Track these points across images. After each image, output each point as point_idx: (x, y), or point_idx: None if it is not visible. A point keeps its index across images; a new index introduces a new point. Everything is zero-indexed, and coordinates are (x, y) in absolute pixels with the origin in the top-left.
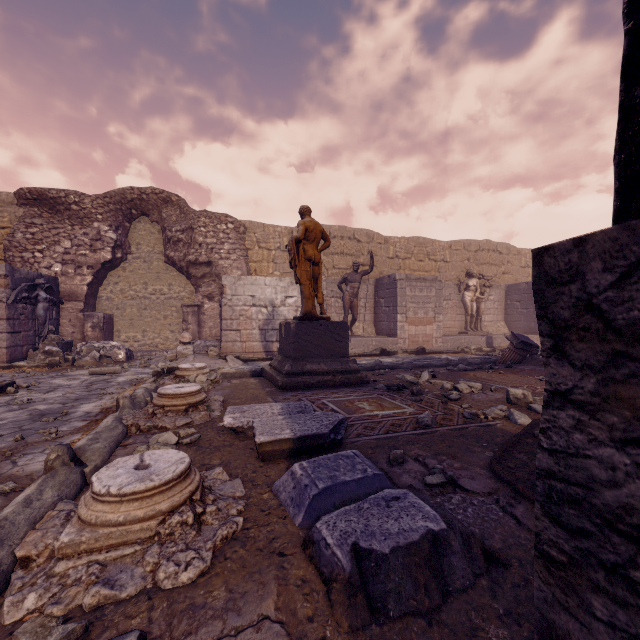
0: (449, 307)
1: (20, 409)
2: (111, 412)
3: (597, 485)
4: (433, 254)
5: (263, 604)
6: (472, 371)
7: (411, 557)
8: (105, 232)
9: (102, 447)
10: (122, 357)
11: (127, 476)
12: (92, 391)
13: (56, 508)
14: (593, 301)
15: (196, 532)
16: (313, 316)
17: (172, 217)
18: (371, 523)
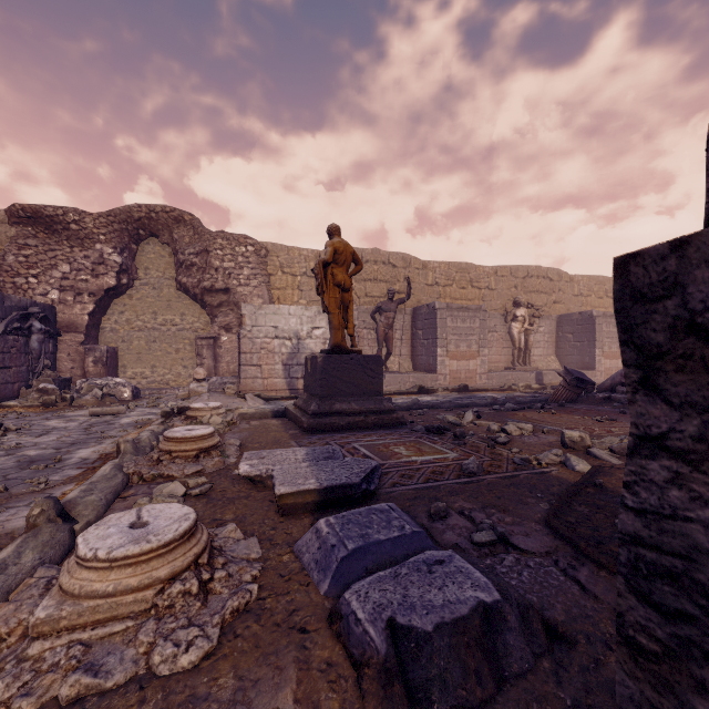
0: (494, 340)
1: (7, 455)
2: (111, 458)
3: (702, 556)
4: (477, 281)
5: (279, 695)
6: (521, 411)
7: (459, 636)
8: (109, 255)
9: (97, 500)
10: (128, 396)
11: (119, 536)
12: (91, 434)
13: (35, 574)
14: (697, 320)
15: (201, 603)
16: (343, 349)
17: (185, 238)
18: (410, 593)
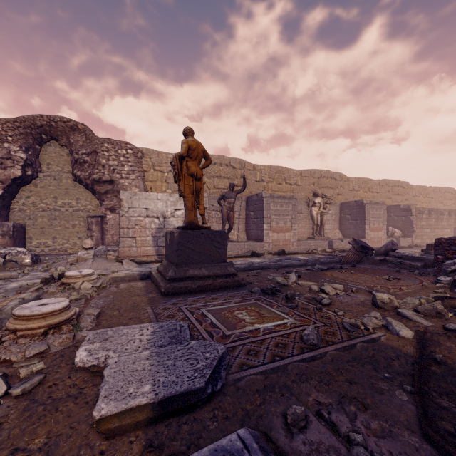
0: (301, 219)
1: None
2: None
3: None
4: (289, 179)
5: None
6: (328, 271)
7: None
8: (15, 152)
9: None
10: (28, 261)
11: None
12: None
13: None
14: None
15: None
16: (195, 226)
17: (79, 142)
18: None
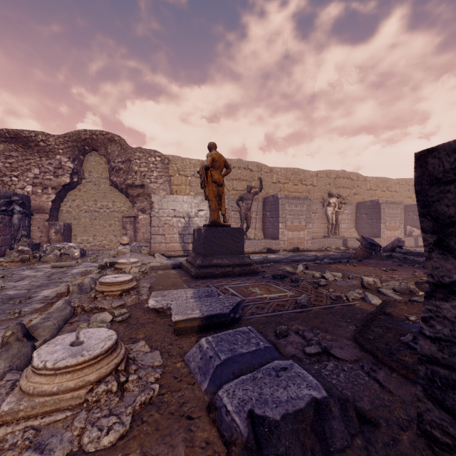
0: (316, 218)
1: None
2: (64, 296)
3: None
4: (304, 180)
5: None
6: (334, 264)
7: (299, 424)
8: (65, 162)
9: (52, 324)
10: (77, 254)
11: (63, 352)
12: (52, 280)
13: (4, 378)
14: None
15: (119, 398)
16: (218, 224)
17: (115, 152)
18: (264, 391)
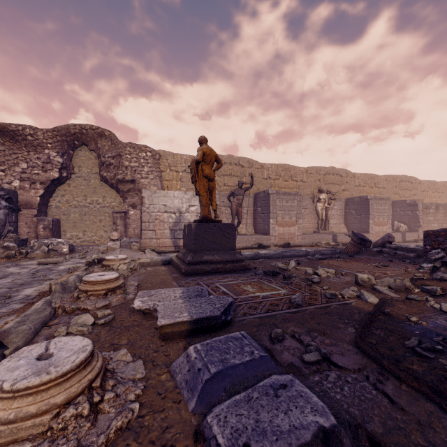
0: (306, 214)
1: None
2: (46, 295)
3: None
4: (295, 176)
5: None
6: (325, 260)
7: None
8: (54, 157)
9: (27, 329)
10: (66, 250)
11: (26, 368)
12: (36, 277)
13: None
14: None
15: (91, 424)
16: (209, 219)
17: (105, 147)
18: (261, 418)
